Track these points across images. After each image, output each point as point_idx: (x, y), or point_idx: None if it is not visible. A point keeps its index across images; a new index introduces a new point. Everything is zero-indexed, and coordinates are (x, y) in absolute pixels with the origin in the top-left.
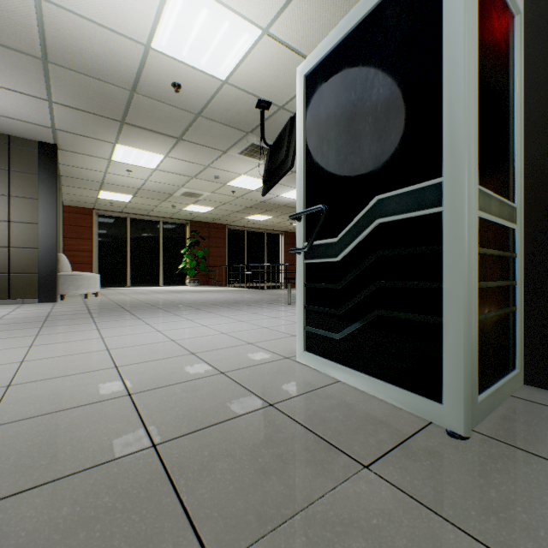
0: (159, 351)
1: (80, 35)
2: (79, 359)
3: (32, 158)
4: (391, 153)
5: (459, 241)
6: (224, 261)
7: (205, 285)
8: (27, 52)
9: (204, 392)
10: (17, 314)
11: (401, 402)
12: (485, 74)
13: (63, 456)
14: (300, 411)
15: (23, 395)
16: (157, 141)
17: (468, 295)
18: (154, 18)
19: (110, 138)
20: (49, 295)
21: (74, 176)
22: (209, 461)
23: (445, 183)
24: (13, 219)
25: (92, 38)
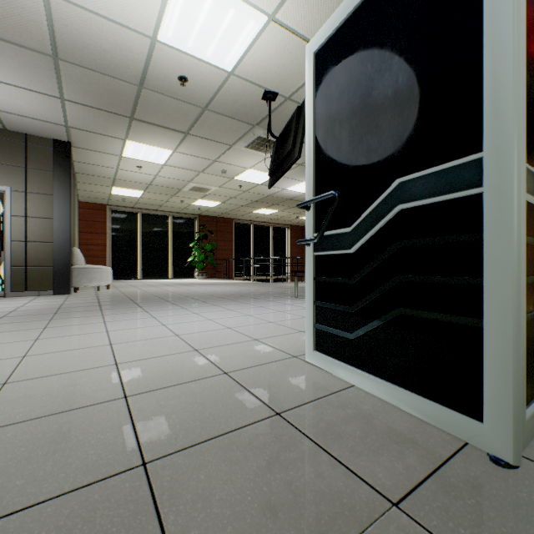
0: (162, 347)
1: (88, 30)
2: (80, 354)
3: (48, 156)
4: (416, 129)
5: (506, 228)
6: (232, 254)
7: (212, 278)
8: (39, 50)
9: (204, 396)
10: (31, 306)
11: (428, 415)
12: (529, 32)
13: (42, 475)
14: (310, 423)
15: (16, 394)
16: (165, 136)
17: (518, 293)
18: (159, 8)
19: (120, 134)
20: (63, 288)
21: (87, 173)
22: (205, 488)
23: (487, 159)
24: (29, 214)
25: (99, 32)
